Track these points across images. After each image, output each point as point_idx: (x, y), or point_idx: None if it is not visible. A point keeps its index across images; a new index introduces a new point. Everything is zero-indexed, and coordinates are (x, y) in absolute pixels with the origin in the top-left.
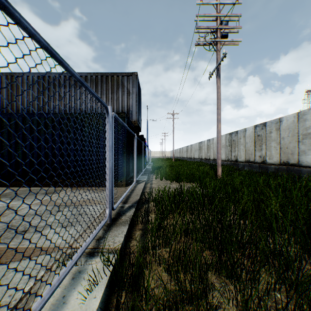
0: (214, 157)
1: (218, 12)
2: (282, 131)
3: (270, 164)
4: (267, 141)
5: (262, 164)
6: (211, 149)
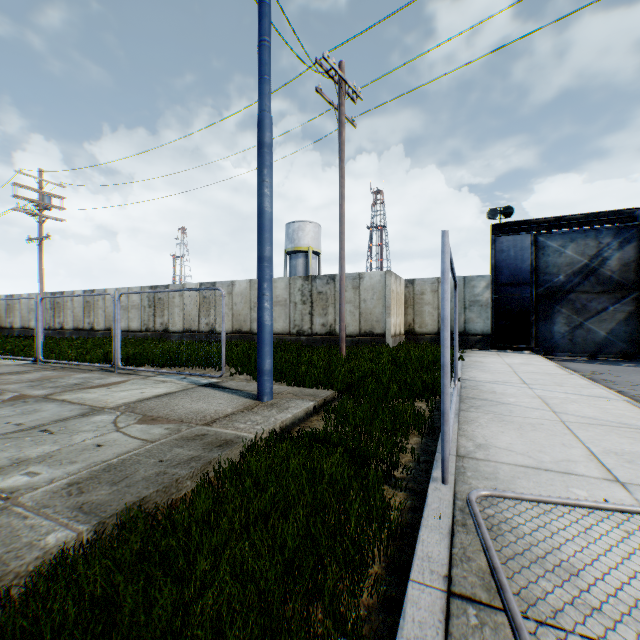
0: (25, 325)
1: (42, 187)
2: (108, 301)
3: (99, 330)
4: (96, 309)
5: (92, 331)
6: (18, 312)
